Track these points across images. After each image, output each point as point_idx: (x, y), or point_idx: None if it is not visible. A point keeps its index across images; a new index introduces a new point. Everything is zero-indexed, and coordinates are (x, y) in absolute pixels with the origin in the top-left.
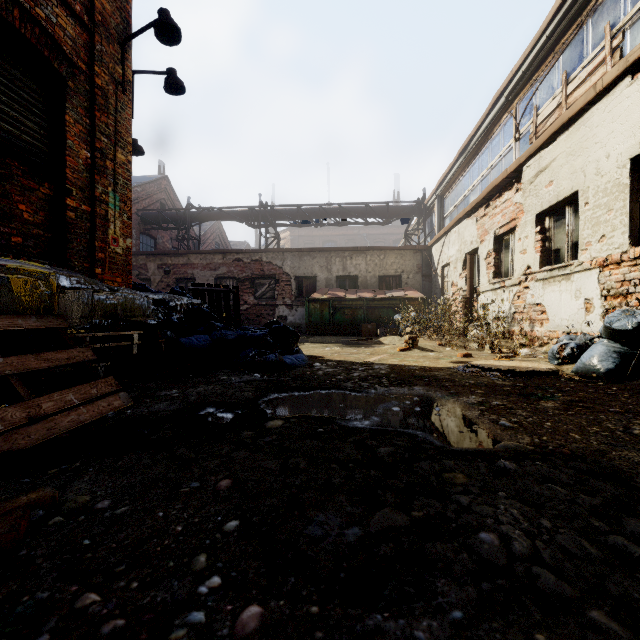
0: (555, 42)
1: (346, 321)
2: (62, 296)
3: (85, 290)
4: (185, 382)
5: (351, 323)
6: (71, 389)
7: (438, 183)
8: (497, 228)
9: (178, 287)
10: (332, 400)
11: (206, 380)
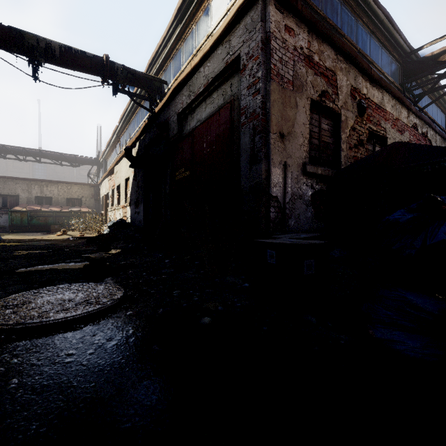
0: (125, 127)
1: (41, 224)
2: None
3: None
4: None
5: (44, 225)
6: None
7: (102, 153)
8: (112, 186)
9: None
10: (7, 244)
11: None
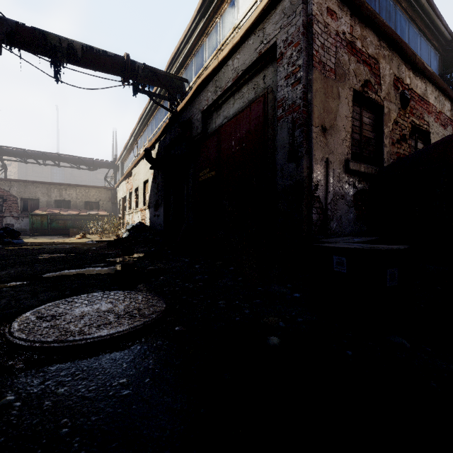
0: (142, 129)
1: (60, 227)
2: None
3: None
4: None
5: (63, 228)
6: None
7: (119, 156)
8: (130, 189)
9: None
10: (30, 247)
11: None
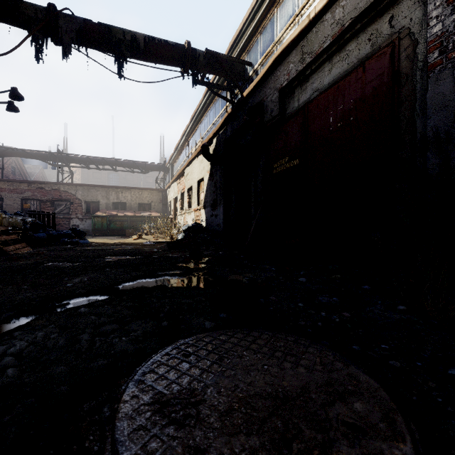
0: (194, 127)
1: (117, 228)
2: (3, 220)
3: (7, 218)
4: (42, 247)
5: (120, 229)
6: (19, 244)
7: (169, 158)
8: (181, 190)
9: (19, 212)
10: (95, 248)
11: (50, 247)
